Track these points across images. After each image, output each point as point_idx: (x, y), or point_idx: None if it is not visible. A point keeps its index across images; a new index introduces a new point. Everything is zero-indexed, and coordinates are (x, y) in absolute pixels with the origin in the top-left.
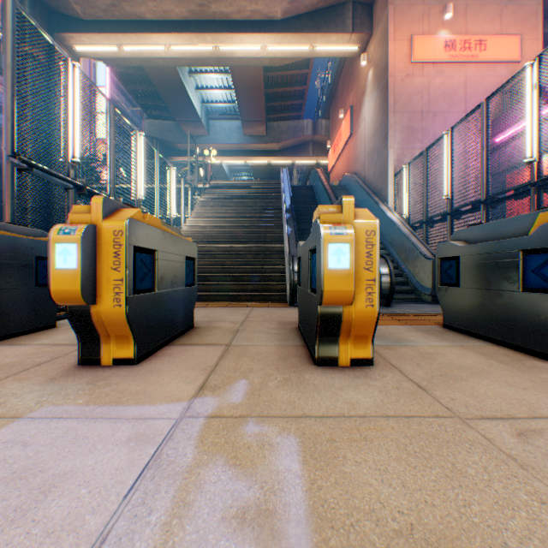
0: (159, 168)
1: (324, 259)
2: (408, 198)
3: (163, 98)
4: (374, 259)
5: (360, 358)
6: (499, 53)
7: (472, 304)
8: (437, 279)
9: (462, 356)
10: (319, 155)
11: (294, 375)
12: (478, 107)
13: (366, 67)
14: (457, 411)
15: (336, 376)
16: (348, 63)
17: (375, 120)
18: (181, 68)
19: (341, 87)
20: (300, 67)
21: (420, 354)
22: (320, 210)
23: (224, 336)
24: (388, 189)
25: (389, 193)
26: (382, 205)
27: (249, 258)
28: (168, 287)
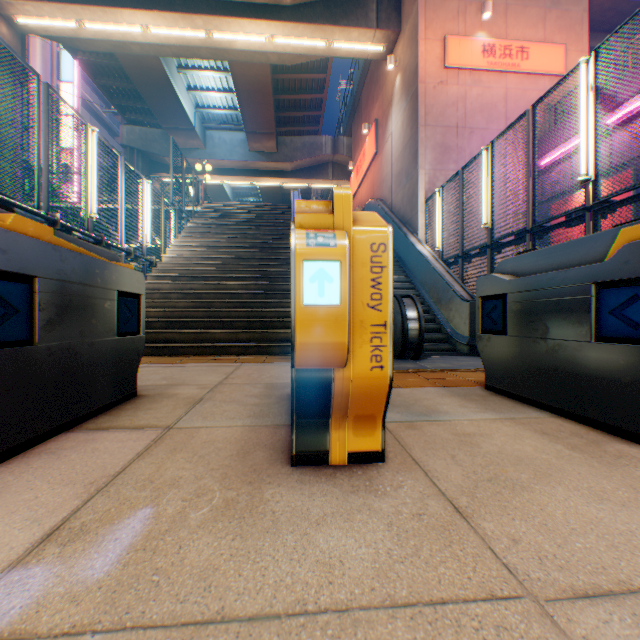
0: (125, 179)
1: (297, 289)
2: (442, 228)
3: (145, 97)
4: (385, 290)
5: (365, 451)
6: (543, 64)
7: (524, 358)
8: (478, 325)
9: (517, 438)
10: (341, 179)
11: (246, 491)
12: (523, 116)
13: (393, 72)
14: (528, 577)
15: (320, 490)
16: (373, 69)
17: (403, 135)
18: (167, 60)
19: (365, 98)
20: (316, 70)
21: (457, 437)
22: (297, 208)
23: (173, 412)
24: (418, 218)
25: (419, 222)
26: (411, 236)
27: (246, 298)
28: (69, 337)
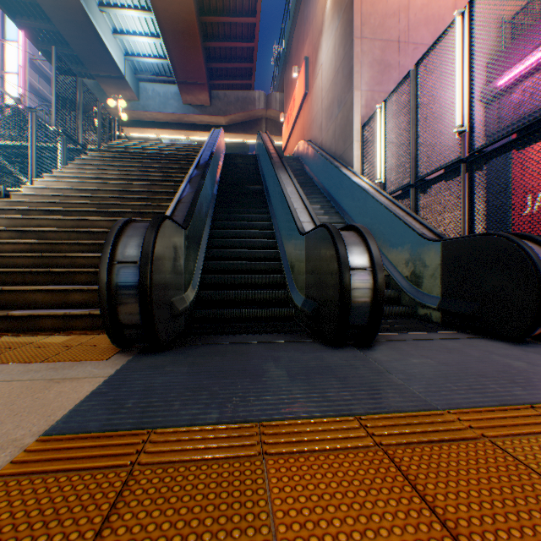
0: None
1: None
2: (385, 153)
3: (65, 36)
4: None
5: None
6: None
7: None
8: None
9: None
10: (274, 134)
11: None
12: None
13: None
14: None
15: None
16: (303, 8)
17: (335, 59)
18: None
19: (295, 43)
20: (245, 14)
21: None
22: None
23: None
24: (353, 148)
25: (354, 153)
26: (345, 170)
27: None
28: None
